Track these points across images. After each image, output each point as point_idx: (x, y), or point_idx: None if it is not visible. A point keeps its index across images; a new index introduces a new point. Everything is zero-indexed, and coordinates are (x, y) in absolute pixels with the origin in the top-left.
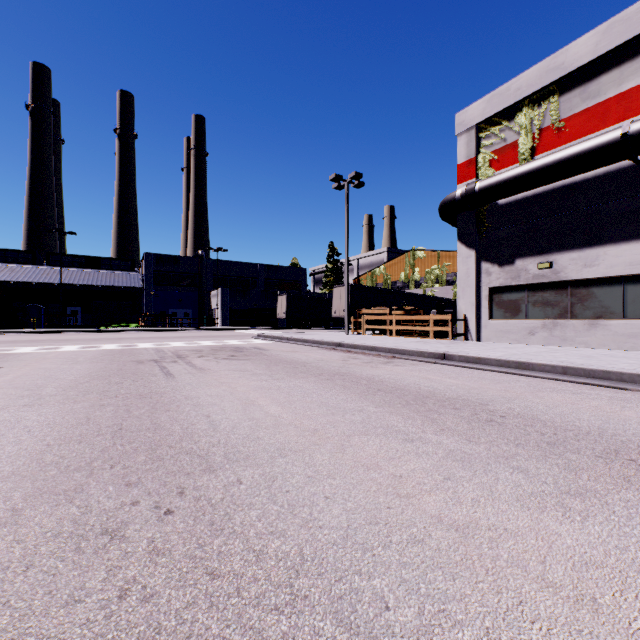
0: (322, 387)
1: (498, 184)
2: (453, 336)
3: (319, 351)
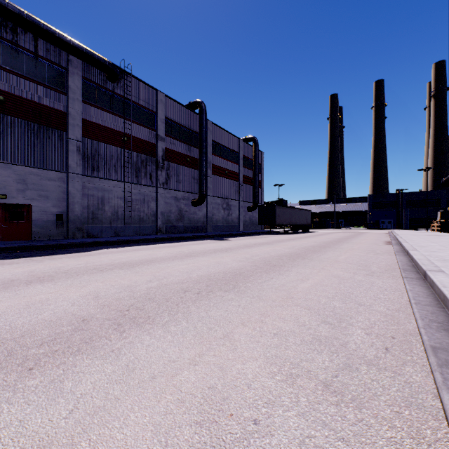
0: (351, 234)
1: (444, 181)
2: (441, 231)
3: (381, 233)
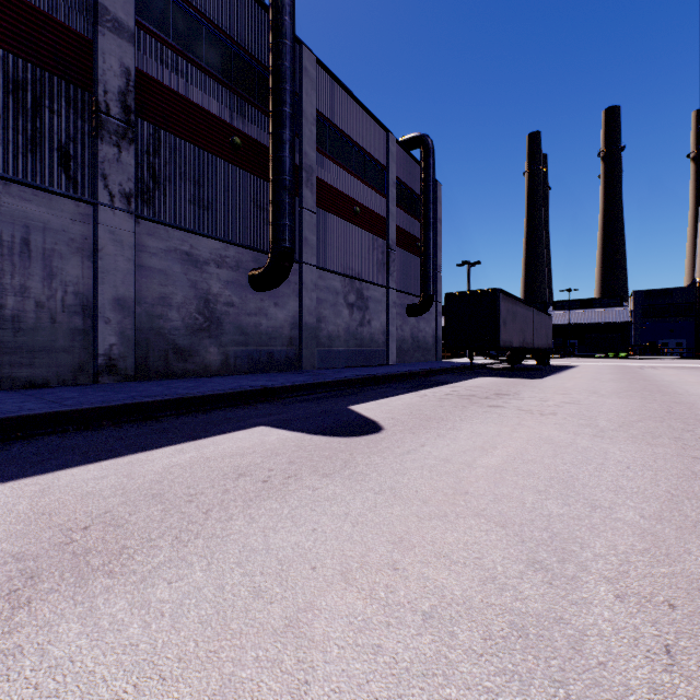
0: None
1: None
2: None
3: None
